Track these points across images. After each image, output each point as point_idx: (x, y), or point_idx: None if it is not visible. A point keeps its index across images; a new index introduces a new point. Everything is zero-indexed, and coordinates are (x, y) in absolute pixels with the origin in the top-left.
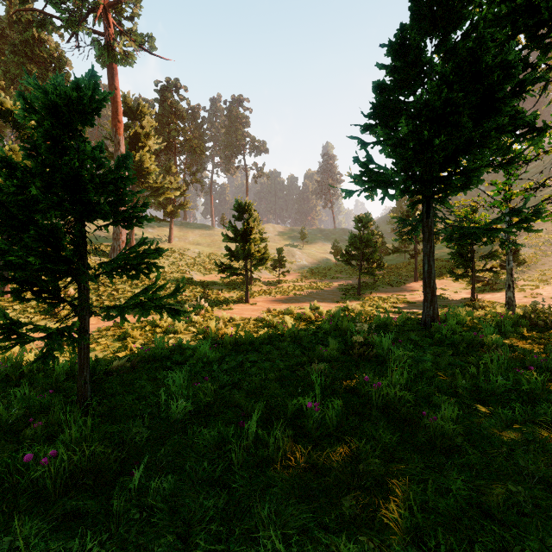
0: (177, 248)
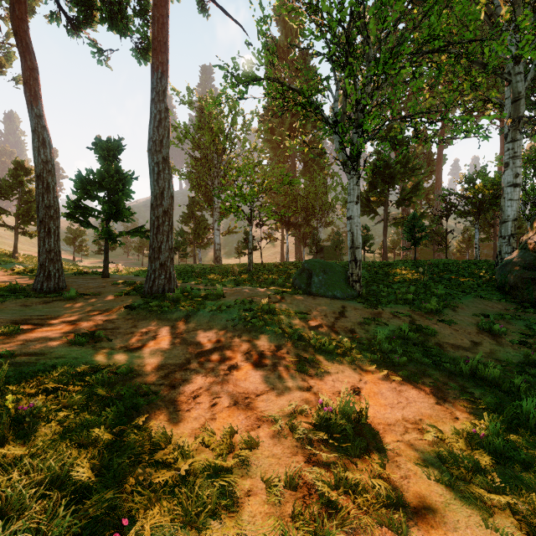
0: None
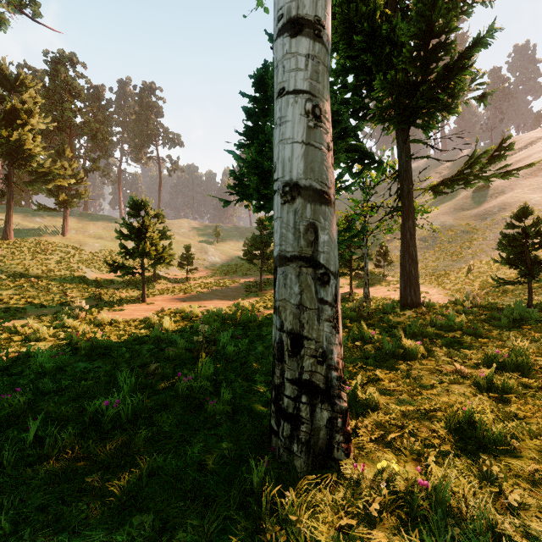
0: (72, 242)
